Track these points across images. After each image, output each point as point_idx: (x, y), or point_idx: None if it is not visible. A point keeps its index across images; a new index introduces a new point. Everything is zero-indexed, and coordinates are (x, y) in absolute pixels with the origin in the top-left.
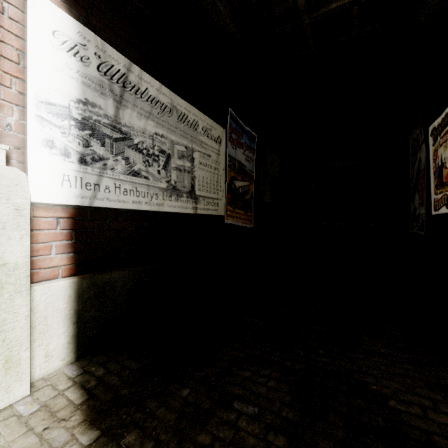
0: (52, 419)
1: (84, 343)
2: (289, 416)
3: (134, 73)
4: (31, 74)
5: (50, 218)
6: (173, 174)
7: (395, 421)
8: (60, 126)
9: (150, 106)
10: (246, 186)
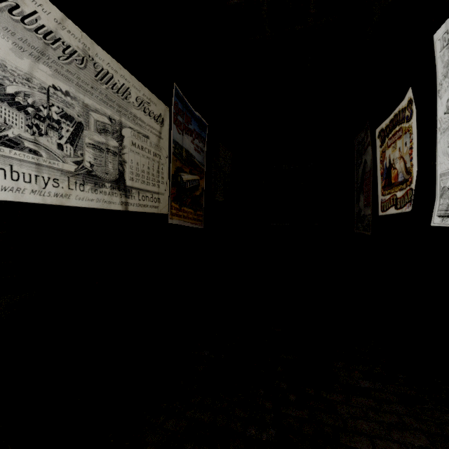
0: None
1: None
2: None
3: None
4: None
5: None
6: (88, 153)
7: None
8: None
9: (41, 42)
10: (196, 180)
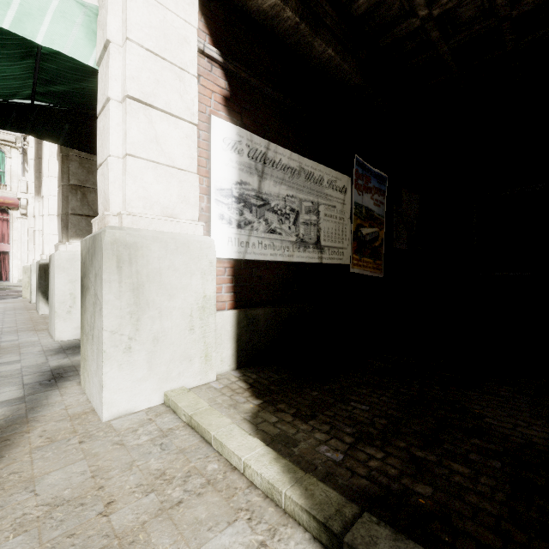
0: (233, 392)
1: (241, 358)
2: (393, 414)
3: (271, 150)
4: (212, 173)
5: (221, 267)
6: (301, 228)
7: (483, 427)
8: (227, 203)
9: (283, 173)
10: (375, 232)
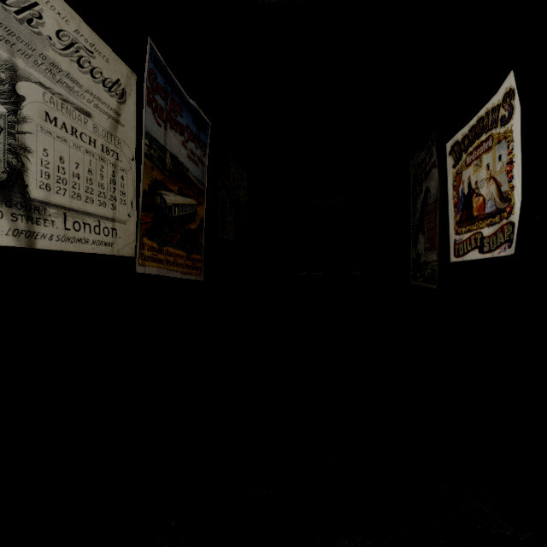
0: None
1: None
2: None
3: None
4: None
5: None
6: None
7: None
8: None
9: None
10: (190, 206)
